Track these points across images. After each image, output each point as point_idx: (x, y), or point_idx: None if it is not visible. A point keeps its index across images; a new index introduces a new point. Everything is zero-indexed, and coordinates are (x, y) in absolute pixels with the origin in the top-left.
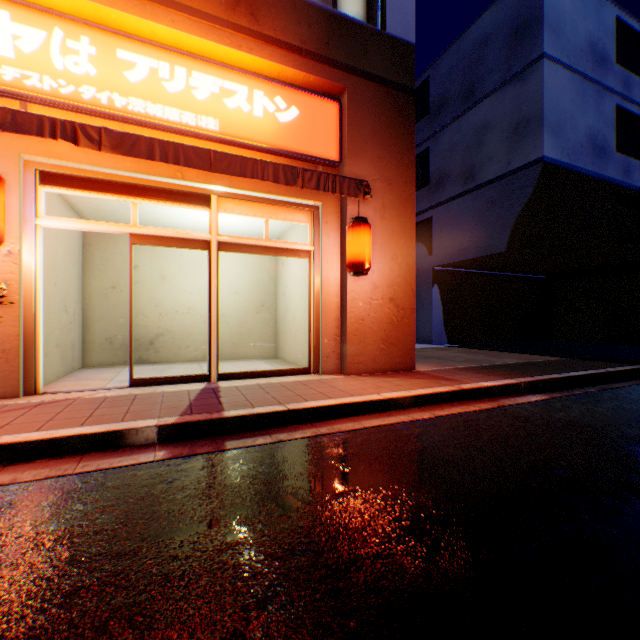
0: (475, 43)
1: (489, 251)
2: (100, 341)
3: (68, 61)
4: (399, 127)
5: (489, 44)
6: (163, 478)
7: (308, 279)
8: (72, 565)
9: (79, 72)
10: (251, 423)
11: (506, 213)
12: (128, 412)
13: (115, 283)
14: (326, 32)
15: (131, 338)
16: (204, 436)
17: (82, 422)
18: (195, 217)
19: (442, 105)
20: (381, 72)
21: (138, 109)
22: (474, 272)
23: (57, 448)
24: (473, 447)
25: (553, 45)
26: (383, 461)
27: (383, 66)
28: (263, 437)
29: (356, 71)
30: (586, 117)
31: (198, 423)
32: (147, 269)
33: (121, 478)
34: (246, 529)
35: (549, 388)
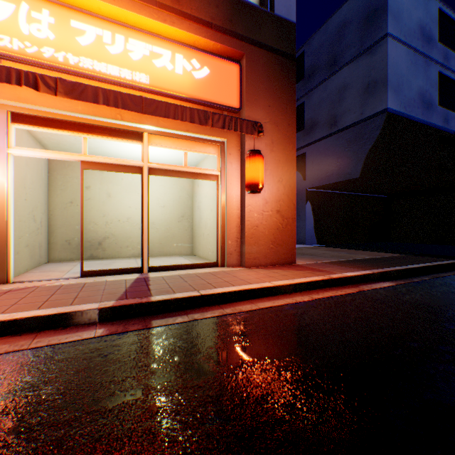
0: (337, 26)
1: (347, 177)
2: (61, 242)
3: (32, 28)
4: (284, 84)
5: (347, 27)
6: (100, 352)
7: (216, 196)
8: (12, 436)
9: (41, 36)
10: (172, 305)
11: (360, 149)
12: (77, 297)
13: (72, 199)
14: (230, 12)
15: (82, 240)
16: (135, 316)
17: (39, 306)
18: (132, 150)
19: (313, 71)
20: (270, 43)
21: (87, 66)
22: (336, 192)
23: (17, 327)
24: (344, 324)
25: (394, 27)
26: (275, 336)
27: (272, 38)
28: (181, 317)
29: (252, 41)
30: (417, 80)
31: (131, 306)
32: (97, 189)
33: (66, 352)
34: (165, 398)
35: (395, 277)
